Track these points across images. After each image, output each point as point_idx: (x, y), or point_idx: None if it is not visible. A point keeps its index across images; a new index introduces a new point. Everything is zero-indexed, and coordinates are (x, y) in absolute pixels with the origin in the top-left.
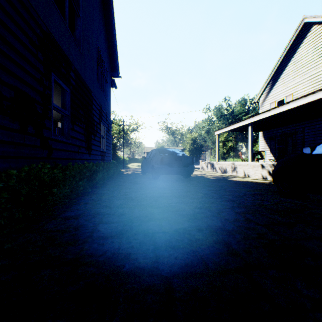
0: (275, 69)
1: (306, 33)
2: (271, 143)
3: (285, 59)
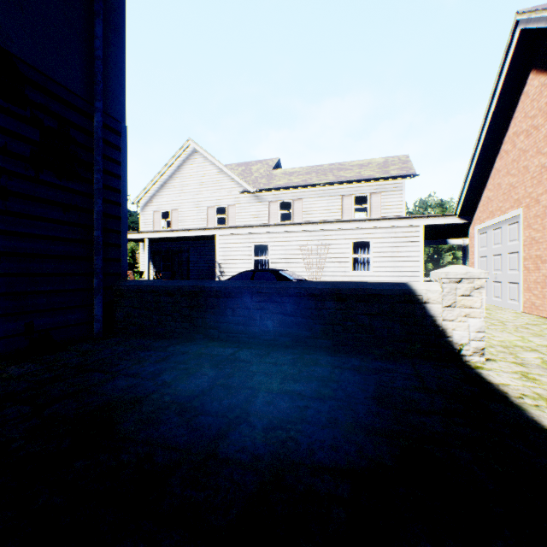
0: (162, 175)
1: (191, 155)
2: (156, 258)
3: (172, 169)
